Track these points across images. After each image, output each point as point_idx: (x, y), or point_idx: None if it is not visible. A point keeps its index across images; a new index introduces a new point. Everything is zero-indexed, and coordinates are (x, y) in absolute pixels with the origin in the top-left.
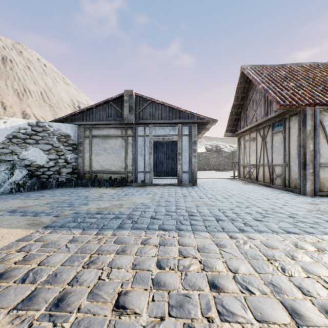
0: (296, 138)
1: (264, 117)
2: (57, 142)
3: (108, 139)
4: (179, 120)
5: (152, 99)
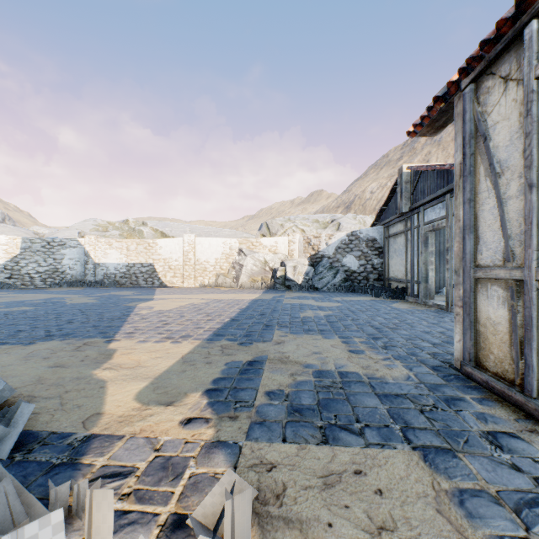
0: None
1: None
2: (365, 248)
3: (396, 238)
4: (443, 188)
5: (418, 168)
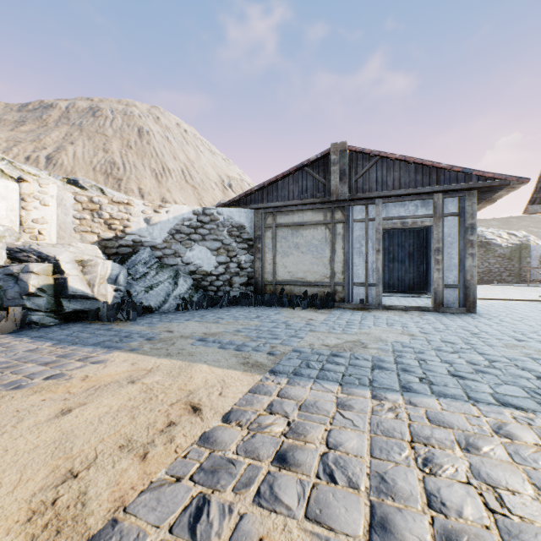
0: None
1: None
2: (228, 237)
3: (302, 229)
4: (436, 186)
5: (382, 153)
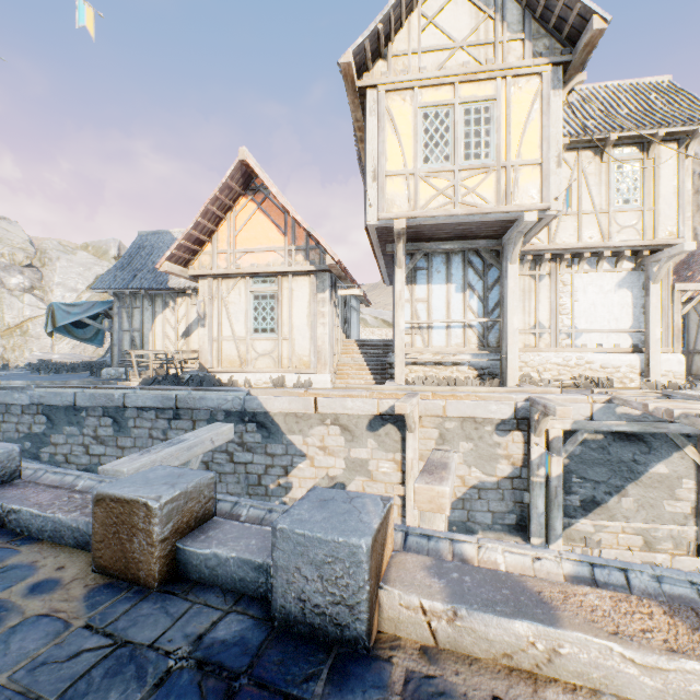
0: None
1: None
2: None
3: None
4: None
5: None
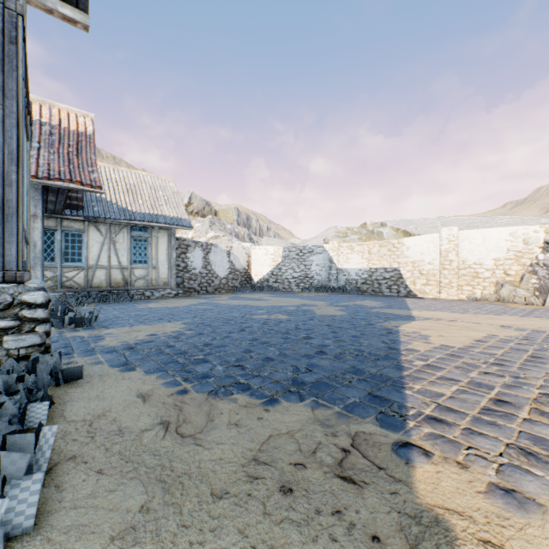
0: None
1: None
2: None
3: None
4: None
5: None
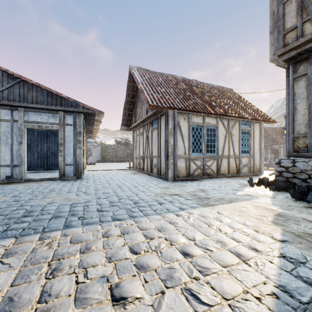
0: (164, 134)
1: (146, 114)
2: None
3: None
4: (60, 107)
5: (22, 77)
